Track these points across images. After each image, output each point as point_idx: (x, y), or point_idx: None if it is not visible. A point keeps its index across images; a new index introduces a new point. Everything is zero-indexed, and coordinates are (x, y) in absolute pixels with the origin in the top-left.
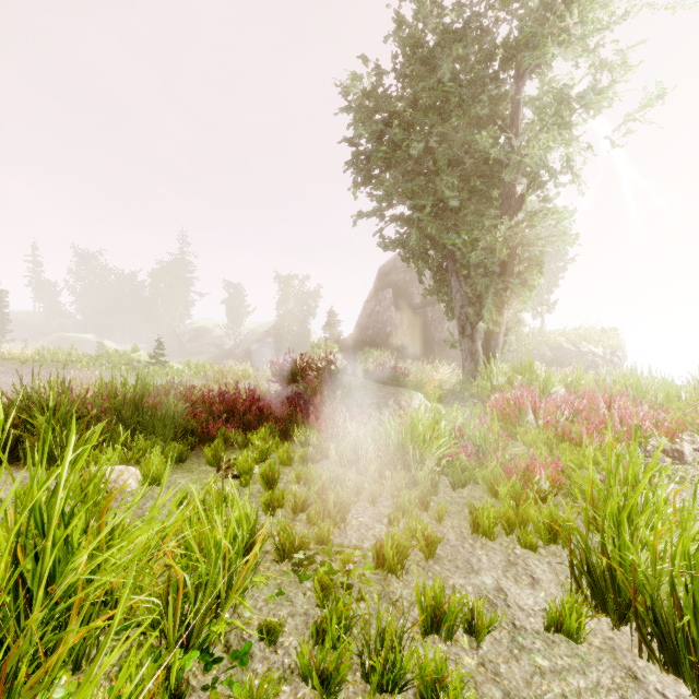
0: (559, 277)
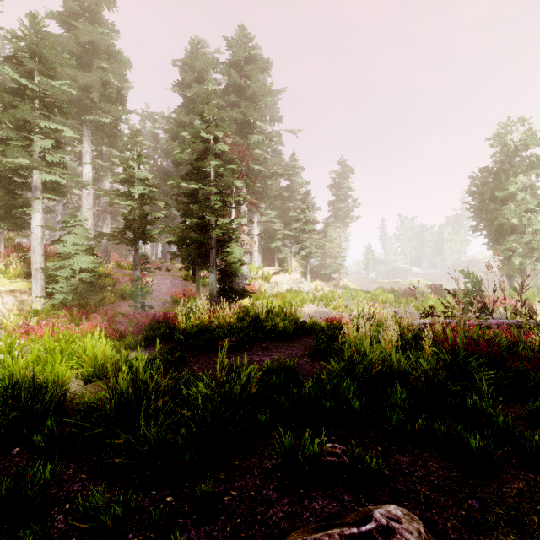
0: None
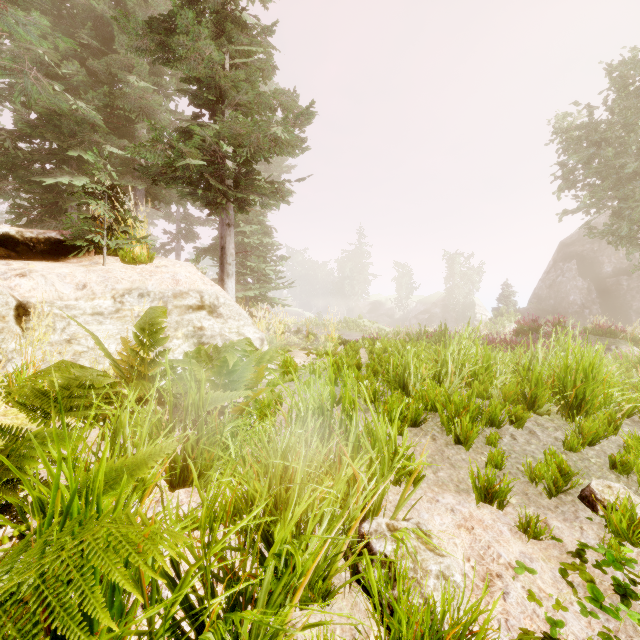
0: None
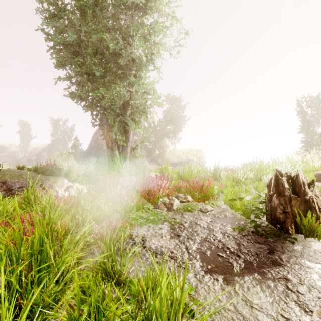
0: (181, 128)
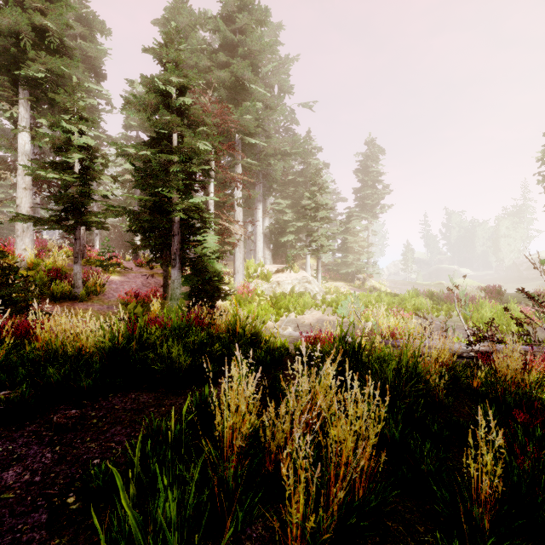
0: None
